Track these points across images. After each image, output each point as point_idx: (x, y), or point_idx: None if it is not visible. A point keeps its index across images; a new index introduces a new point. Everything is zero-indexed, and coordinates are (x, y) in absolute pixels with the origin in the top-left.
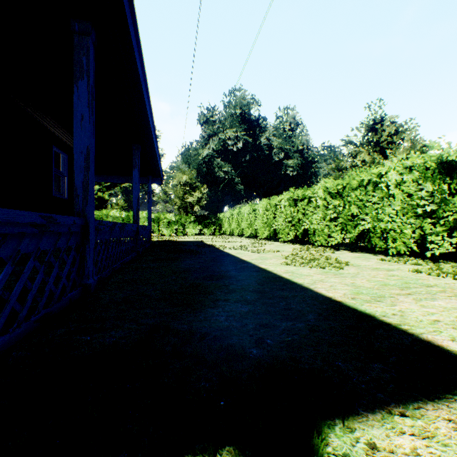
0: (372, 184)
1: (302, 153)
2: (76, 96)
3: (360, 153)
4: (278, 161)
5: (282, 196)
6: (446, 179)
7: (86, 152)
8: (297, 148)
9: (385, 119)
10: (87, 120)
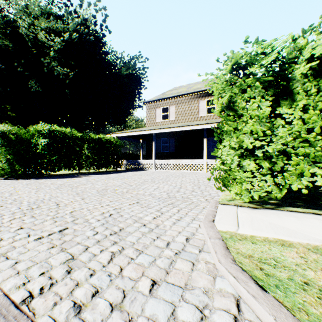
0: None
1: None
2: None
3: None
4: None
5: None
6: None
7: None
8: None
9: None
10: None
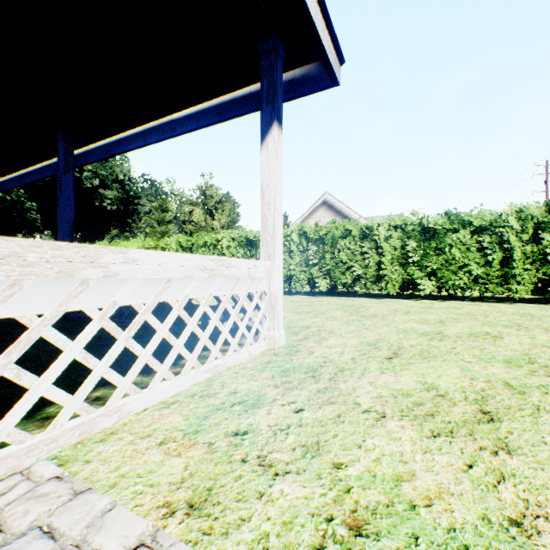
0: (211, 243)
1: (123, 184)
2: (65, 183)
3: (196, 211)
4: (90, 188)
5: (130, 242)
6: (249, 248)
7: (72, 222)
8: (117, 177)
9: (215, 189)
10: (73, 200)
